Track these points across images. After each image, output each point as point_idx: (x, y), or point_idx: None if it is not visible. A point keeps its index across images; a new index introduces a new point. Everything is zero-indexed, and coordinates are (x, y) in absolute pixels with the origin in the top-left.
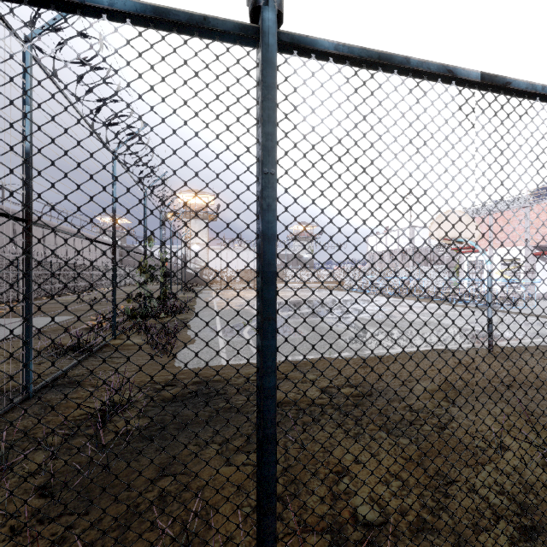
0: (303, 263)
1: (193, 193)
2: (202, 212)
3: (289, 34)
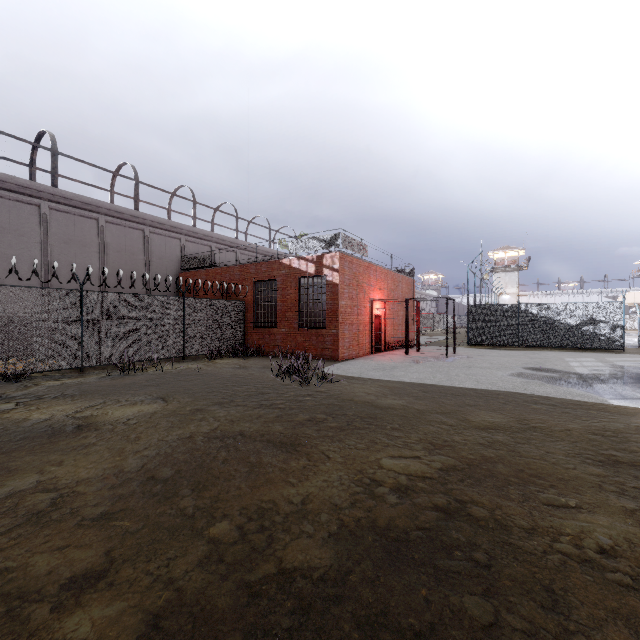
0: (521, 317)
1: (503, 251)
2: (511, 266)
3: (520, 304)
